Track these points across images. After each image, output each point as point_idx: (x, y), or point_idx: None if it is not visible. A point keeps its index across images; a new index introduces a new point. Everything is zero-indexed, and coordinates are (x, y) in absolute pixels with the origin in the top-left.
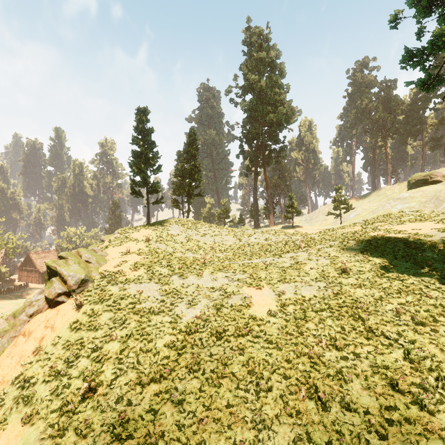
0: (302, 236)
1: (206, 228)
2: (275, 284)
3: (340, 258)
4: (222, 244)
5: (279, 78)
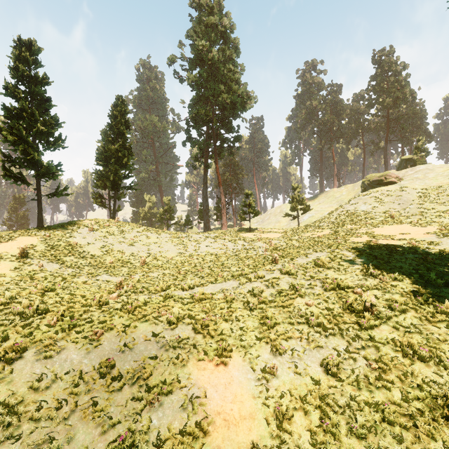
0: (263, 241)
1: (137, 233)
2: (252, 345)
3: (345, 282)
4: (159, 256)
5: (234, 53)
